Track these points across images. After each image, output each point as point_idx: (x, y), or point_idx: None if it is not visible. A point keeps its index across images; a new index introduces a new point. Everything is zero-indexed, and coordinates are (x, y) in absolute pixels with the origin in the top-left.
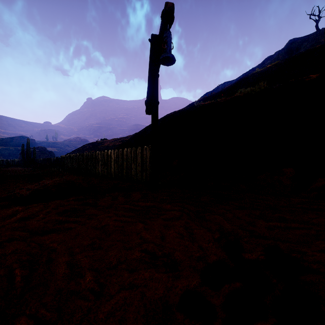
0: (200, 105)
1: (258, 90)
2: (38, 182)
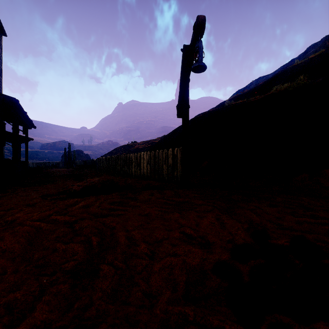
0: (231, 105)
1: (296, 85)
2: (81, 181)
